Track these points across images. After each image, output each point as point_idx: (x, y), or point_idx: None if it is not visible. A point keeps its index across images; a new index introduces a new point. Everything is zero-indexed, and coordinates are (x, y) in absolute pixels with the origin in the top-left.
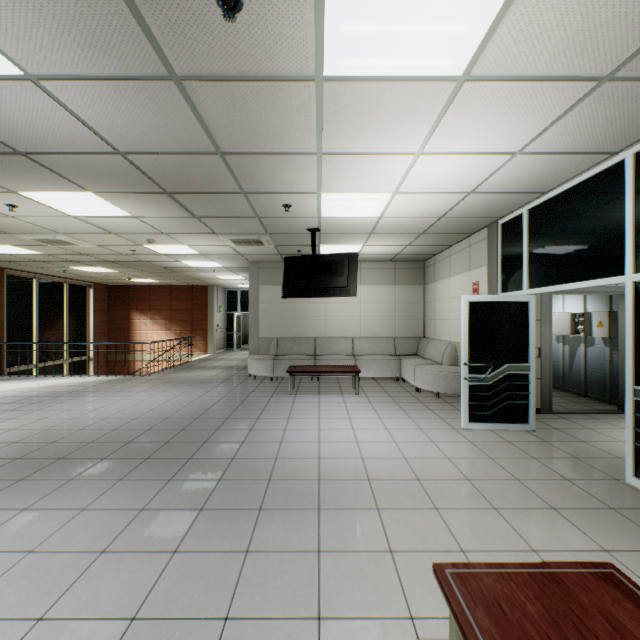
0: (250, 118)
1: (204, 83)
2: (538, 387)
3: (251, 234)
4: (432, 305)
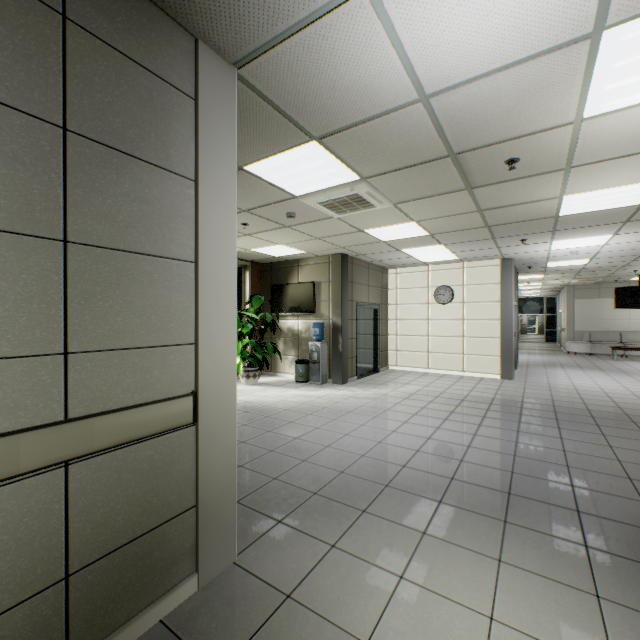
0: None
1: (639, 260)
2: None
3: (594, 278)
4: None
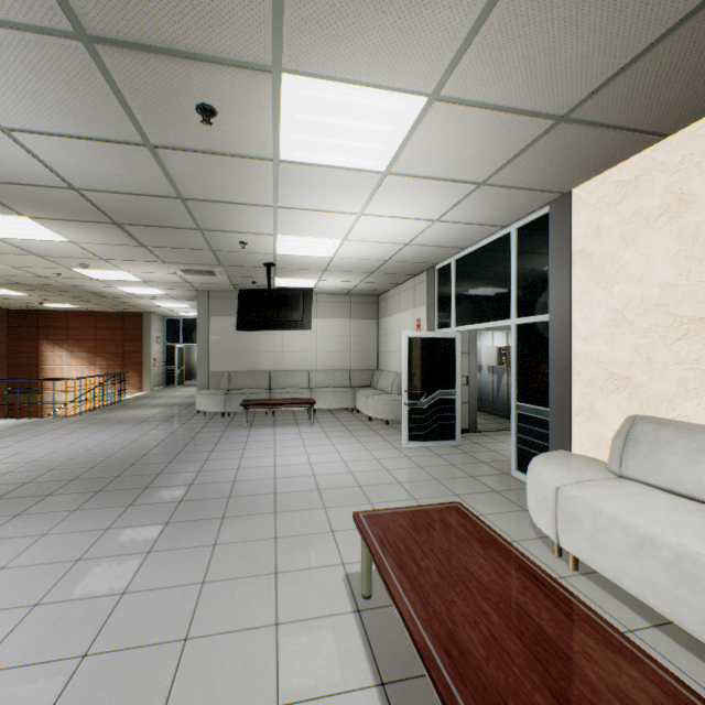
0: (214, 177)
1: (176, 151)
2: (467, 410)
3: (203, 265)
4: (385, 338)
